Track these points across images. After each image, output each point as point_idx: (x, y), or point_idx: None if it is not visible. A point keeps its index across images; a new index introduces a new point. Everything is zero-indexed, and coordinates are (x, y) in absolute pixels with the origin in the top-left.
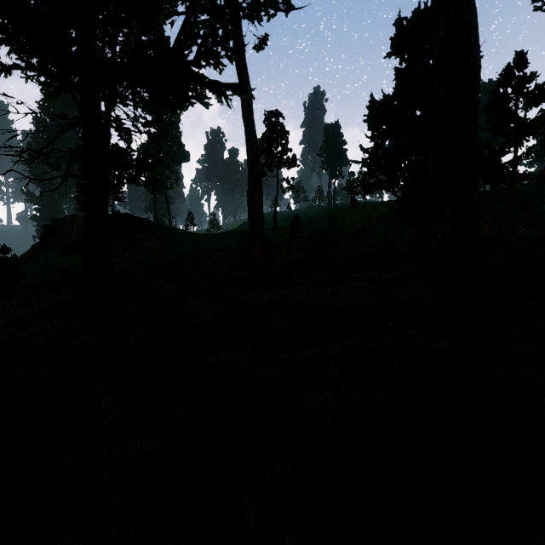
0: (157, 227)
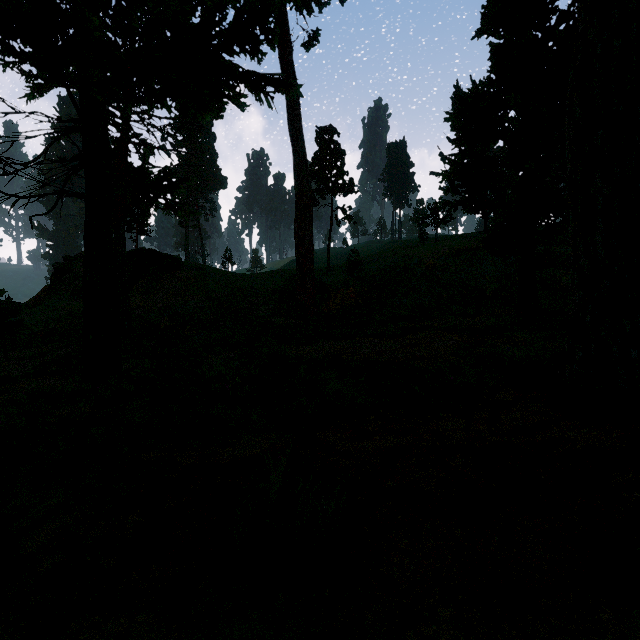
0: (187, 266)
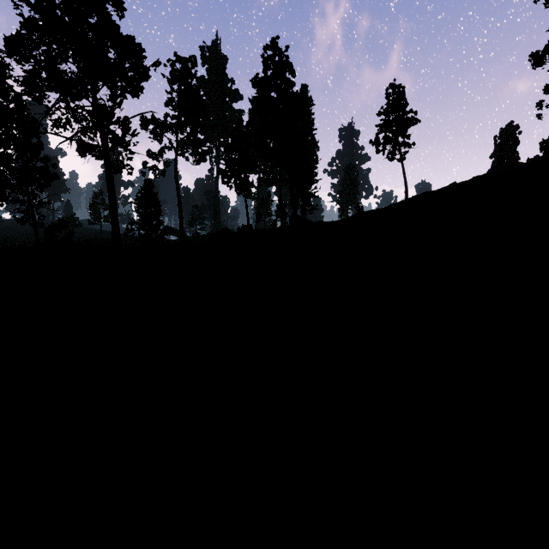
0: None
